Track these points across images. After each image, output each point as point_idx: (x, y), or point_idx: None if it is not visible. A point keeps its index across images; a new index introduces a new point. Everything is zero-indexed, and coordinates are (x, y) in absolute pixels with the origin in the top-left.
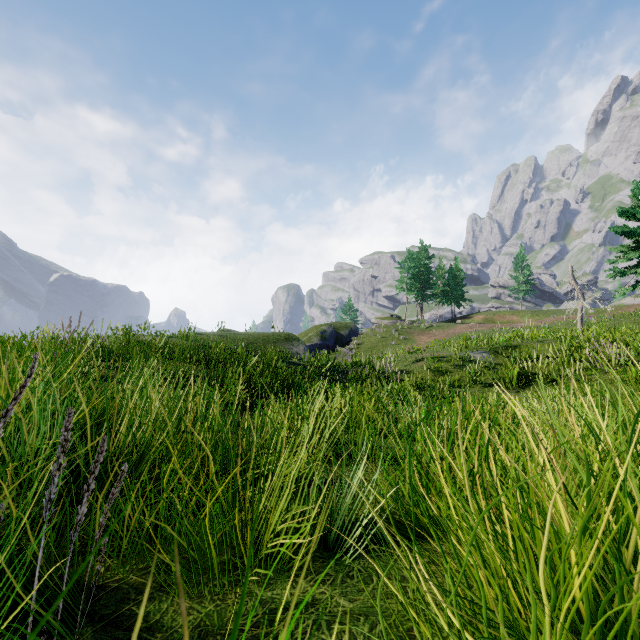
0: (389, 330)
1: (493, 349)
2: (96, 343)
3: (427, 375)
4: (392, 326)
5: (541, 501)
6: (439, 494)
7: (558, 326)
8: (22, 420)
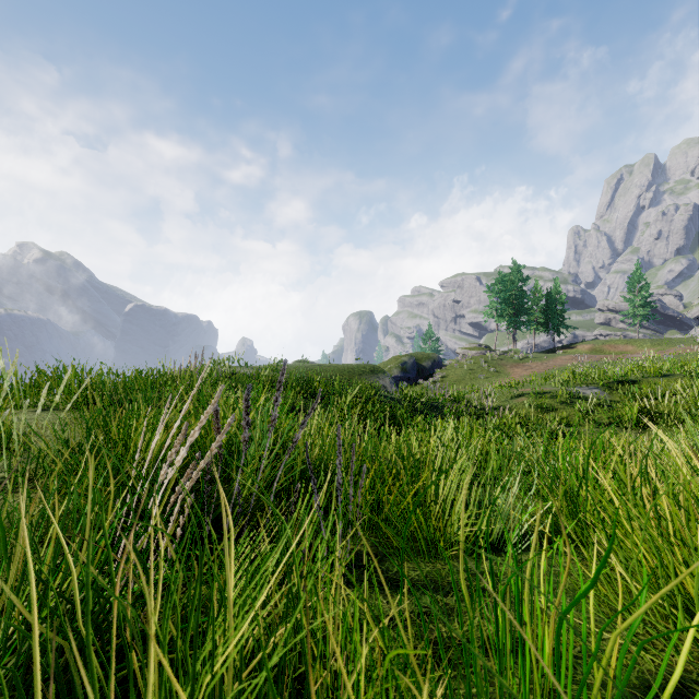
0: (477, 362)
1: (606, 384)
2: (210, 375)
3: (529, 412)
4: (480, 357)
5: (688, 507)
6: (582, 513)
7: (687, 358)
8: (254, 436)
